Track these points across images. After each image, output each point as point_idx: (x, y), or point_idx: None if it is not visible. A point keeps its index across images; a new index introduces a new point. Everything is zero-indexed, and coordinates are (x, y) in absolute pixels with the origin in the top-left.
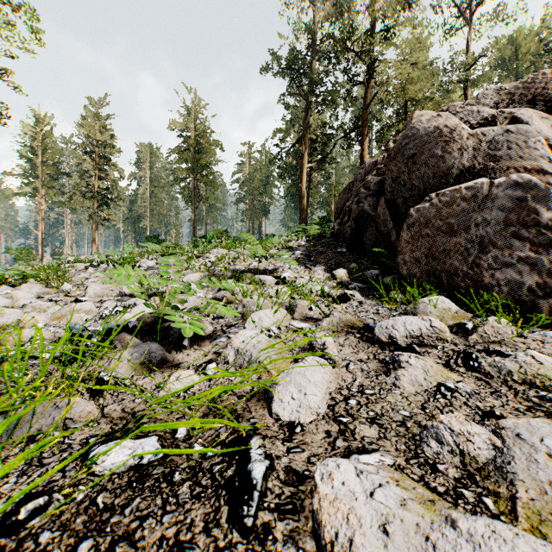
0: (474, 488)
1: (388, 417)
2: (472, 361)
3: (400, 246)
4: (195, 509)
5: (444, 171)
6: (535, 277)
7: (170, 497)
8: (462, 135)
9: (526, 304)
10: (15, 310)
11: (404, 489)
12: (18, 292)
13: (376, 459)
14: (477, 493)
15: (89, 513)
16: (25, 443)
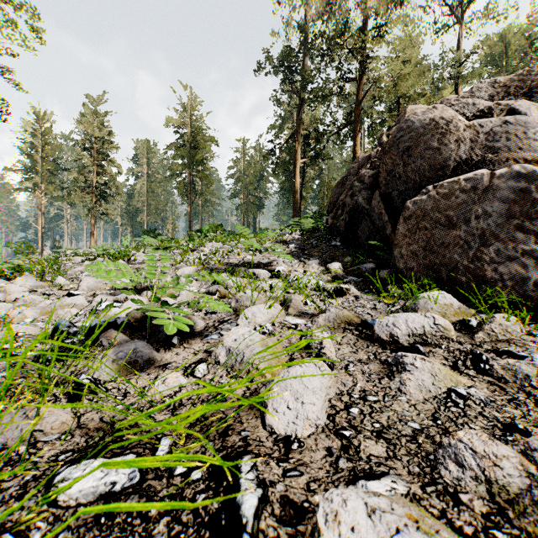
0: (509, 528)
1: (396, 431)
2: (482, 363)
3: (396, 239)
4: None
5: (441, 163)
6: None
7: (143, 537)
8: (459, 127)
9: (532, 300)
10: (6, 304)
11: (427, 533)
12: (11, 286)
13: (387, 486)
14: (513, 536)
15: None
16: None
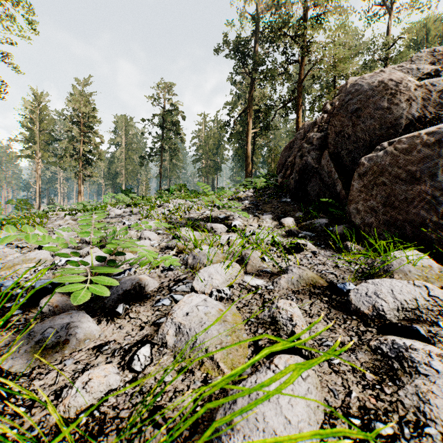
0: None
1: None
2: None
3: (351, 195)
4: None
5: (392, 121)
6: None
7: None
8: (409, 87)
9: None
10: None
11: None
12: None
13: None
14: None
15: None
16: None
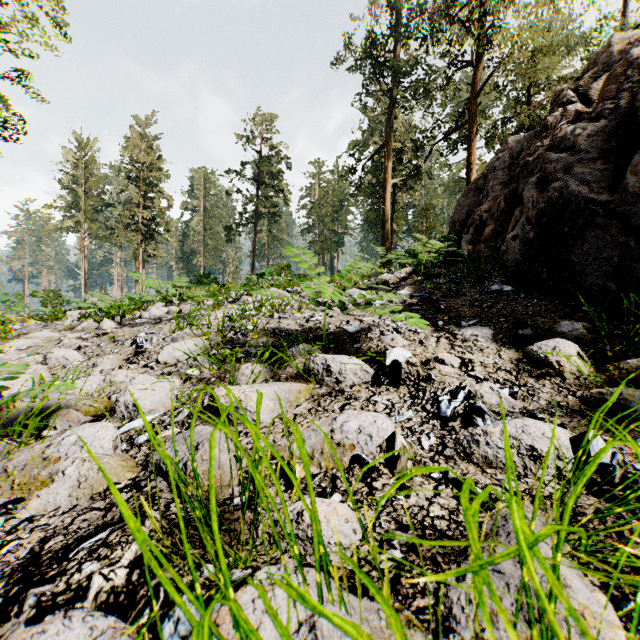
0: None
1: None
2: None
3: None
4: None
5: None
6: None
7: None
8: None
9: None
10: None
11: None
12: None
13: None
14: None
15: None
16: None
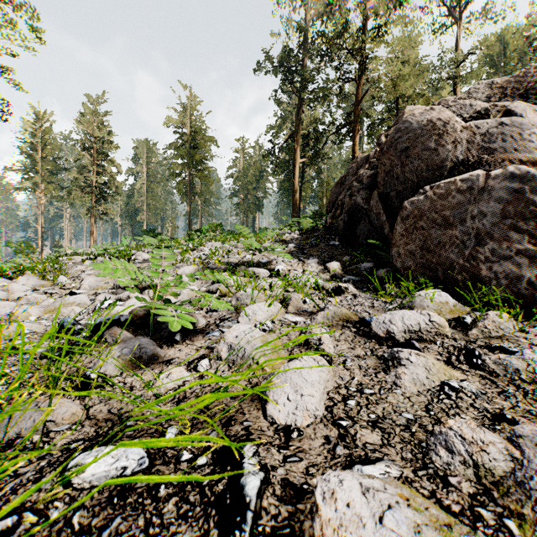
0: (493, 507)
1: (391, 421)
2: (475, 358)
3: (394, 239)
4: (181, 531)
5: (438, 164)
6: (534, 270)
7: (154, 516)
8: (456, 128)
9: (525, 298)
10: (10, 302)
11: (416, 510)
12: (14, 285)
13: (381, 470)
14: (497, 513)
15: (62, 536)
16: (0, 451)
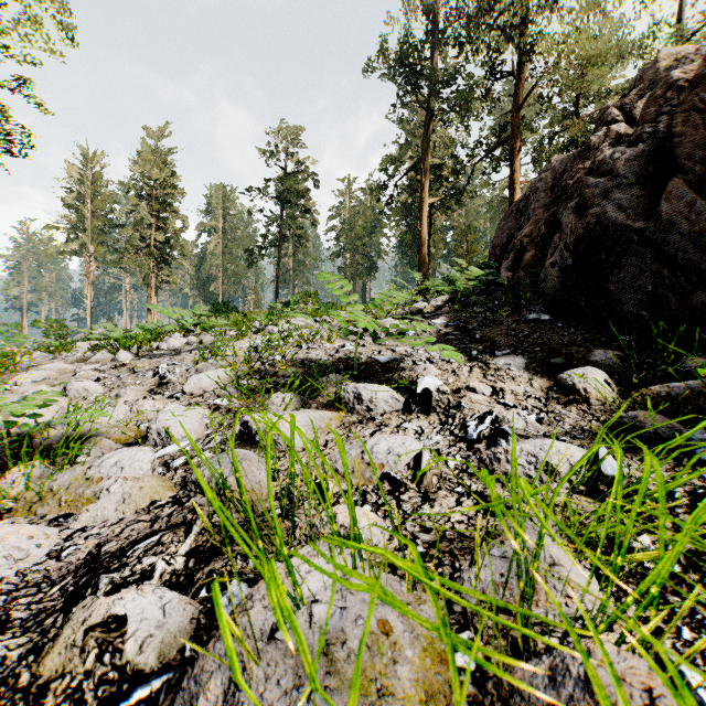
0: None
1: None
2: None
3: None
4: None
5: None
6: None
7: None
8: None
9: None
10: None
11: None
12: None
13: None
14: None
15: None
16: None
